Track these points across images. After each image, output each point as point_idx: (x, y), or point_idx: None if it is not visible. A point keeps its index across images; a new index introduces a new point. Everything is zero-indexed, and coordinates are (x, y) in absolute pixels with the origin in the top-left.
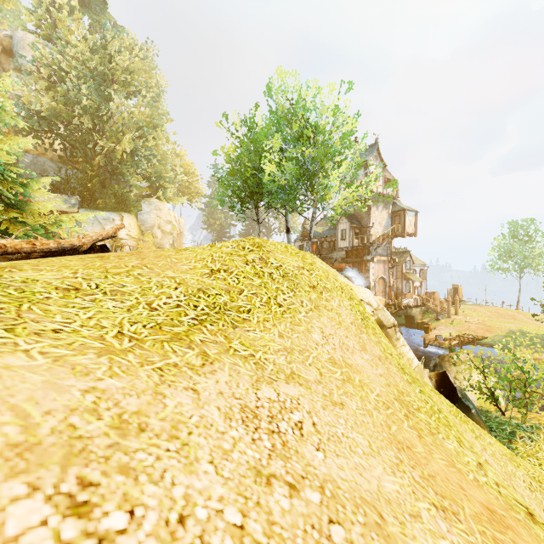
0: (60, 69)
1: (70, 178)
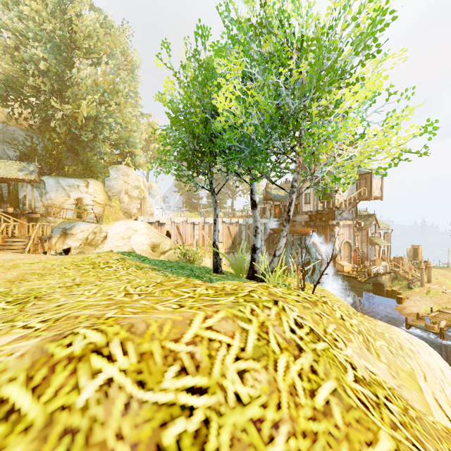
0: (22, 36)
1: (35, 145)
